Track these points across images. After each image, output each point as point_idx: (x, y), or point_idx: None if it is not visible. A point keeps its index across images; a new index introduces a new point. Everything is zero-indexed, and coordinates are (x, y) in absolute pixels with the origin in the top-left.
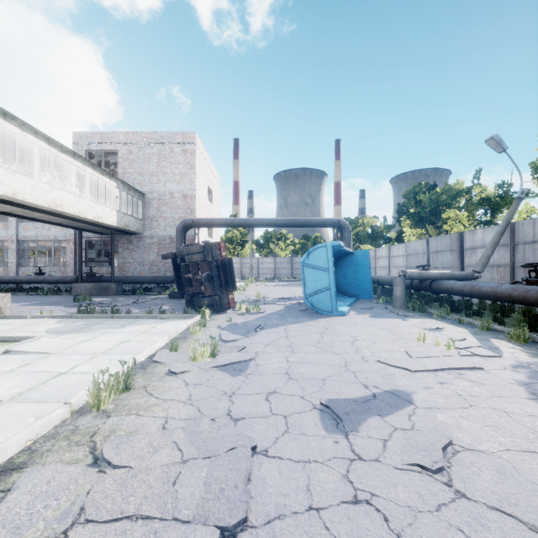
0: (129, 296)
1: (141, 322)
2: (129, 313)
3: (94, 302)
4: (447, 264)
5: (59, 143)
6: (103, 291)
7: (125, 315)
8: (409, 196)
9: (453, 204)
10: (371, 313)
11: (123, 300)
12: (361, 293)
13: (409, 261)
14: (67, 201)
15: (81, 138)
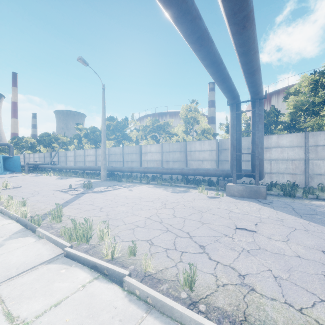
0: None
1: None
2: None
3: None
4: (48, 161)
5: None
6: None
7: None
8: (41, 137)
9: (57, 141)
10: (16, 174)
11: None
12: (17, 170)
13: (40, 159)
14: None
15: None
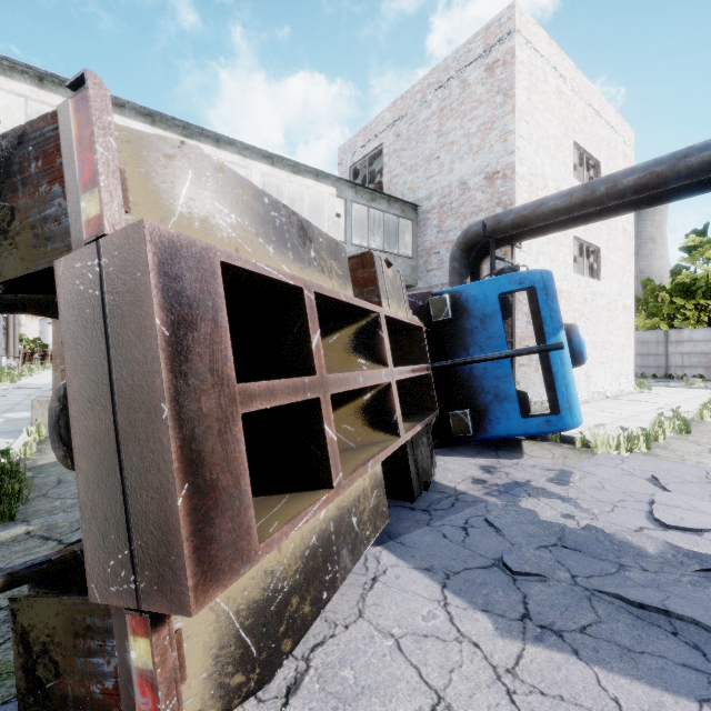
0: None
1: None
2: (13, 511)
3: None
4: None
5: (173, 119)
6: None
7: None
8: None
9: None
10: None
11: None
12: None
13: None
14: None
15: (346, 152)
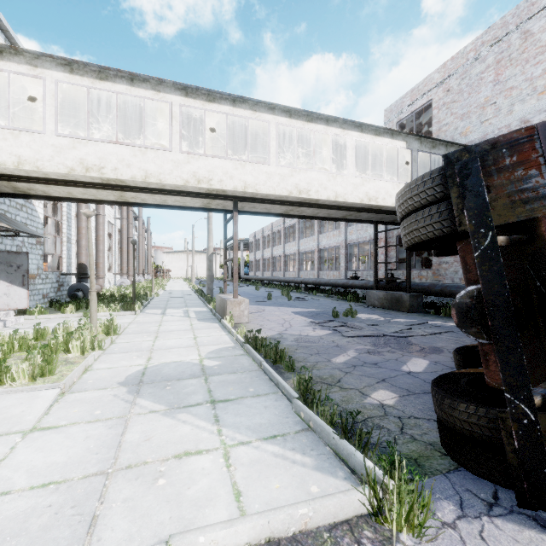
0: (425, 316)
1: (243, 407)
2: (292, 366)
3: (354, 320)
4: None
5: (302, 111)
6: (395, 303)
7: (268, 370)
8: None
9: None
10: None
11: (393, 323)
12: None
13: None
14: (317, 183)
15: (392, 111)
